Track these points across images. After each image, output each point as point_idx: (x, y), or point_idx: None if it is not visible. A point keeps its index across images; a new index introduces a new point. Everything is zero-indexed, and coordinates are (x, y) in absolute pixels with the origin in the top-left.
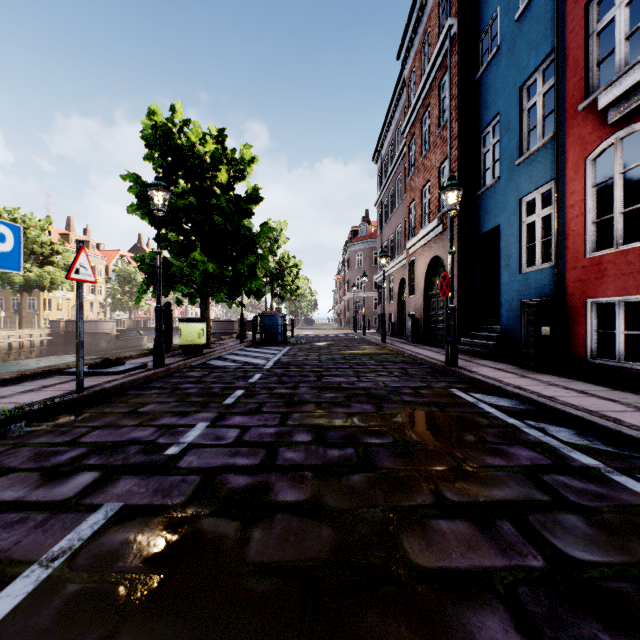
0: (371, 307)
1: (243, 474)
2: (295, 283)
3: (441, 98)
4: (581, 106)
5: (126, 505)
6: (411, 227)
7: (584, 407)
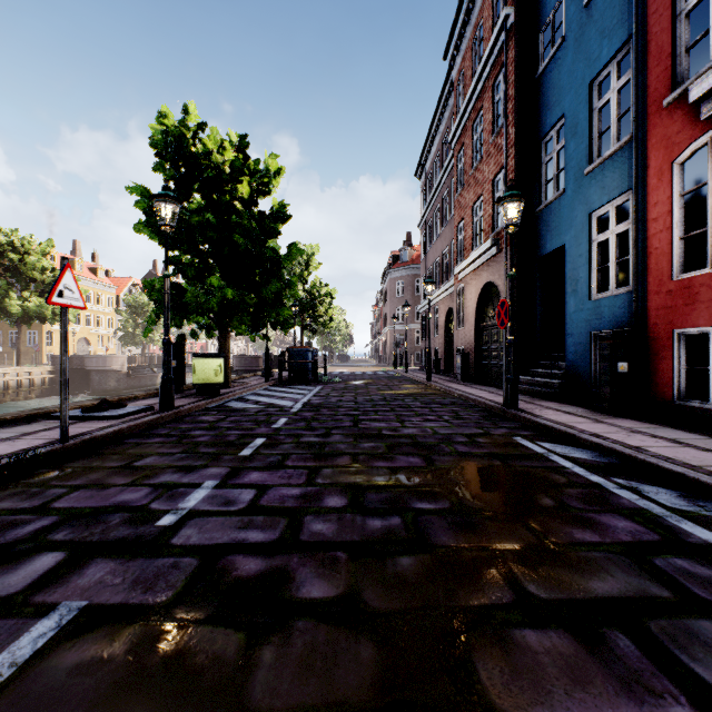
0: (413, 341)
1: (255, 555)
2: (328, 314)
3: (495, 100)
4: (667, 100)
5: (90, 605)
6: (460, 250)
7: (683, 461)
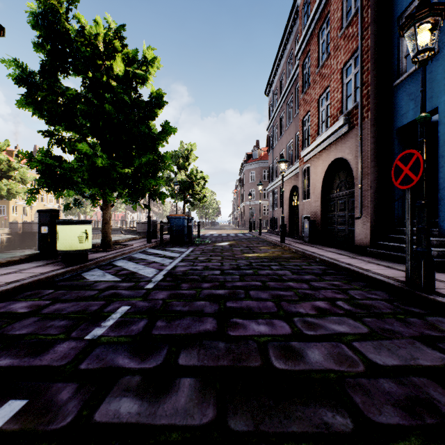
0: (261, 212)
1: None
2: (202, 192)
3: None
4: None
5: None
6: (305, 138)
7: None
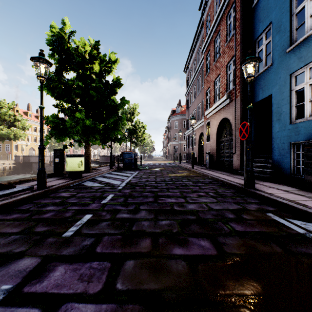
0: (182, 149)
1: None
2: (143, 136)
3: (228, 24)
4: None
5: None
6: (207, 103)
7: None
